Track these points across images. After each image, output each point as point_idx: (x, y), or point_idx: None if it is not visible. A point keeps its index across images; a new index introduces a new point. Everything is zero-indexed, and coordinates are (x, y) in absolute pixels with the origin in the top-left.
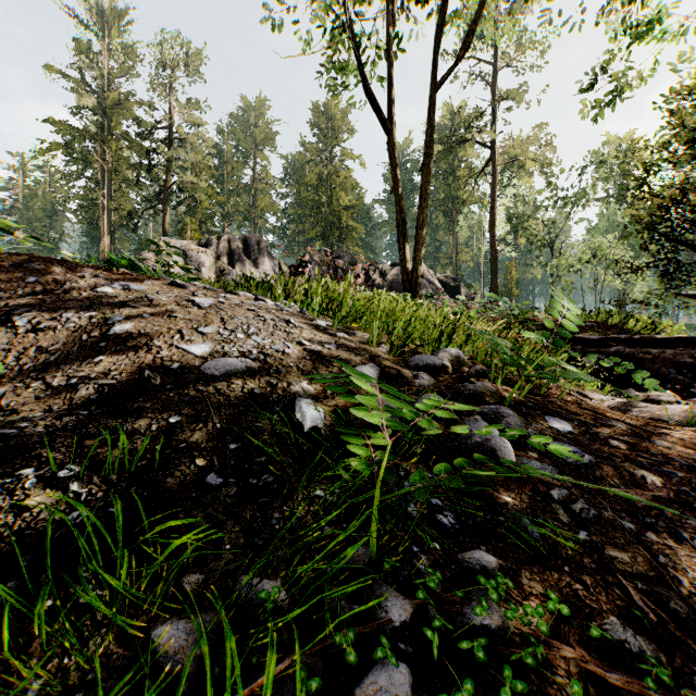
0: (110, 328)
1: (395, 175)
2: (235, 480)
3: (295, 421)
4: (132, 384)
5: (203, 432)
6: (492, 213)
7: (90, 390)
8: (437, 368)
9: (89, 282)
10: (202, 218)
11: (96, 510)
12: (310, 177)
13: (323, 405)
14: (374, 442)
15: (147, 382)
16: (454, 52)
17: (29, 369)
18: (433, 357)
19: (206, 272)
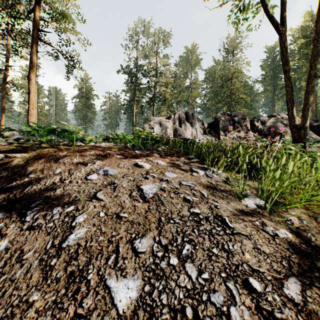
0: (67, 236)
1: (283, 61)
2: None
3: None
4: None
5: None
6: None
7: None
8: None
9: (87, 170)
10: (168, 105)
11: None
12: (218, 77)
13: None
14: None
15: None
16: None
17: (1, 283)
18: None
19: (168, 131)
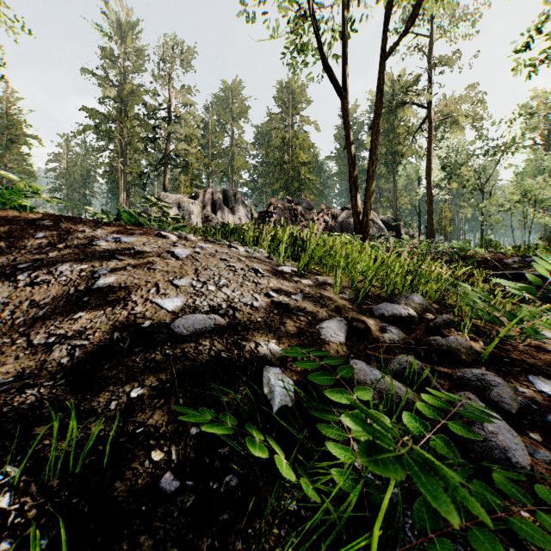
0: (94, 282)
1: (347, 134)
2: (193, 482)
3: (262, 397)
4: (101, 347)
5: (164, 410)
6: (428, 163)
7: (63, 352)
8: (403, 318)
9: (87, 236)
10: (193, 176)
11: (20, 542)
12: (275, 141)
13: (292, 371)
14: (355, 434)
15: (114, 346)
16: (394, 30)
17: (20, 323)
18: (398, 306)
19: (194, 218)
